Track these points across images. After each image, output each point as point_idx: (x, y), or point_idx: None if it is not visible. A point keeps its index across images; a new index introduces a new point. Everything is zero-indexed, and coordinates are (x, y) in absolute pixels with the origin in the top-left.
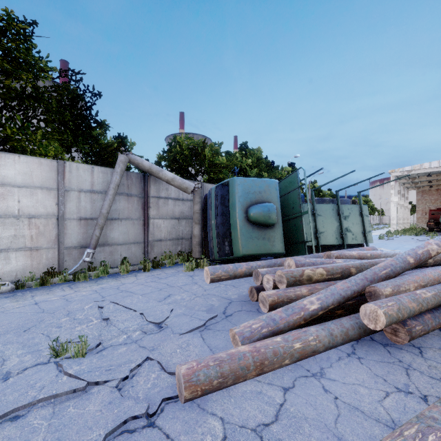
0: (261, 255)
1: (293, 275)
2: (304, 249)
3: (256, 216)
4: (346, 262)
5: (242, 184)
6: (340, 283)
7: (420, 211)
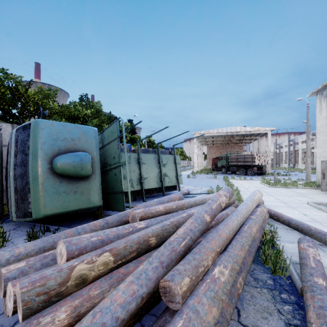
0: (71, 212)
1: (45, 290)
2: (123, 200)
3: (64, 167)
4: (147, 230)
5: (48, 128)
6: (123, 287)
7: (208, 158)
